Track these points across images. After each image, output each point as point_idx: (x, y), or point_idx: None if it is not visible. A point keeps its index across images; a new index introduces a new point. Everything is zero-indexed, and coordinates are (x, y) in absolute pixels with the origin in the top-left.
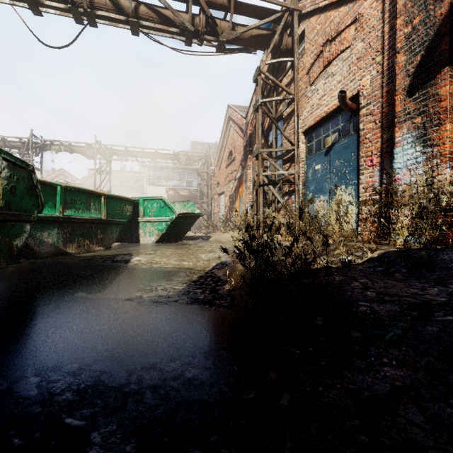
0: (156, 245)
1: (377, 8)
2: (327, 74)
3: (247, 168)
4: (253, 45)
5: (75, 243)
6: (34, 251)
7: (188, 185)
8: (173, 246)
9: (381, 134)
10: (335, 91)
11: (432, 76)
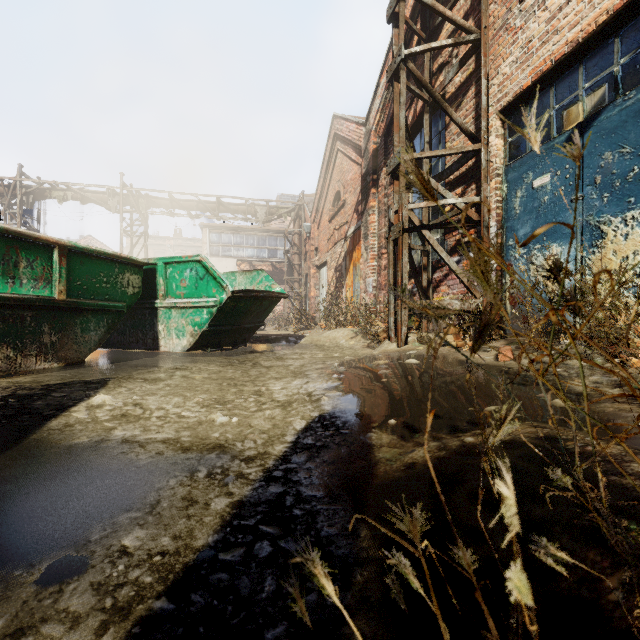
0: (193, 353)
1: None
2: None
3: (368, 213)
4: None
5: None
6: None
7: (271, 255)
8: (225, 357)
9: None
10: None
11: None
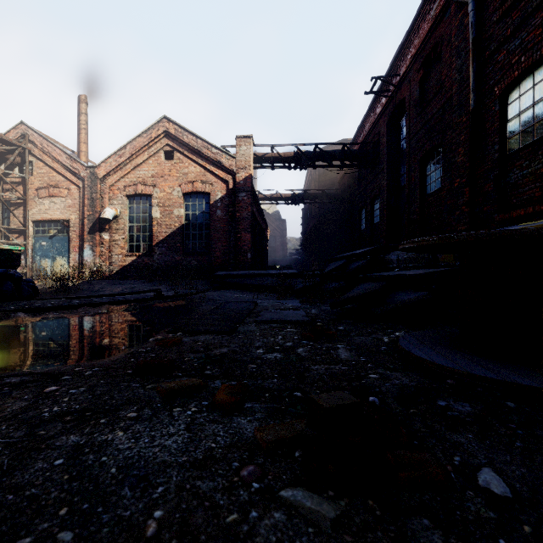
0: None
1: (78, 193)
2: (52, 200)
3: None
4: None
5: None
6: None
7: None
8: None
9: (79, 241)
10: (57, 212)
11: (95, 232)
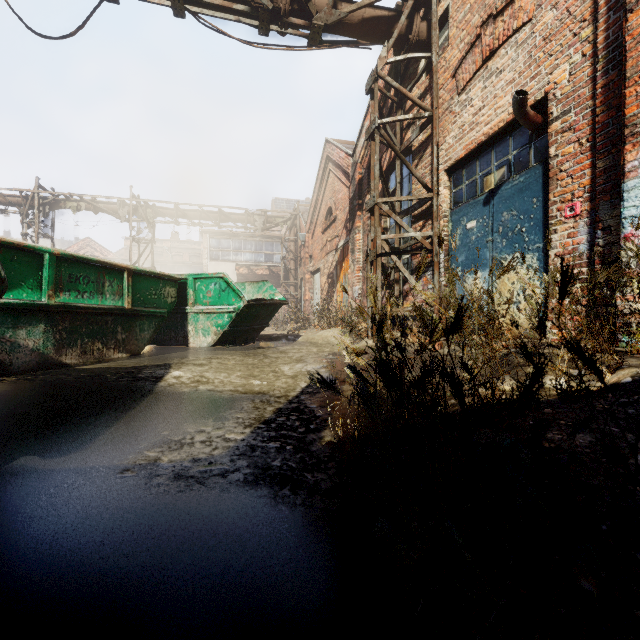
0: (214, 349)
1: None
2: (488, 72)
3: (355, 232)
4: (366, 35)
5: (77, 348)
6: (0, 362)
7: (268, 259)
8: (240, 351)
9: (591, 161)
10: (502, 98)
11: None
